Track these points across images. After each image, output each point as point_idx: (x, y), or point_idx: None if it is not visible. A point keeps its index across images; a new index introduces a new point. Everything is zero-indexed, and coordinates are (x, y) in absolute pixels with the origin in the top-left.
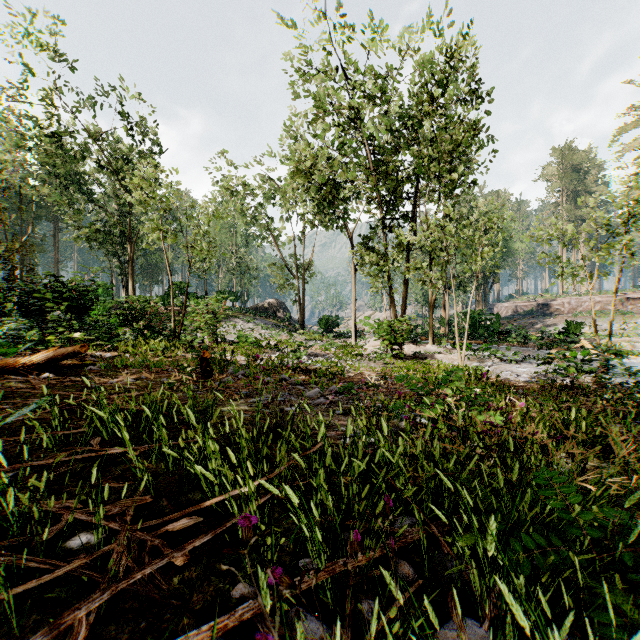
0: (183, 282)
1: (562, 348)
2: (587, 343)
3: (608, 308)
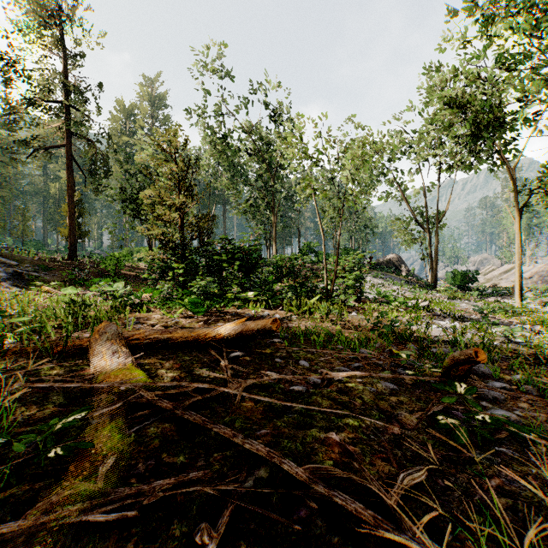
0: (312, 242)
1: None
2: None
3: None
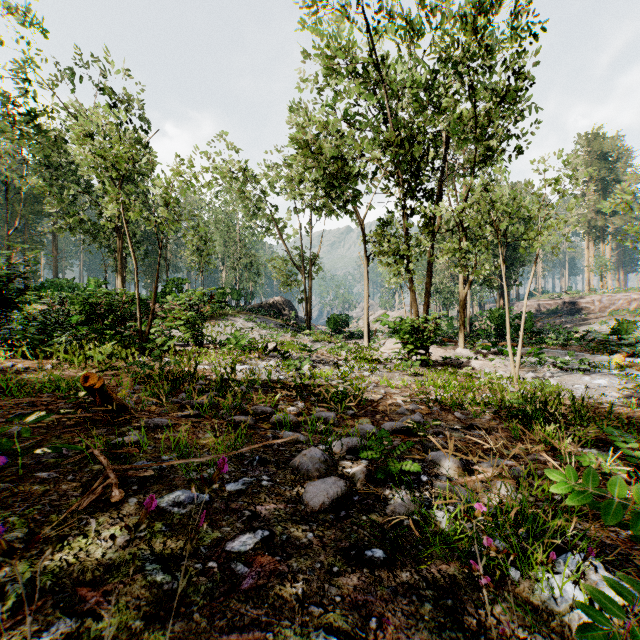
0: (180, 278)
1: (625, 352)
2: None
3: None
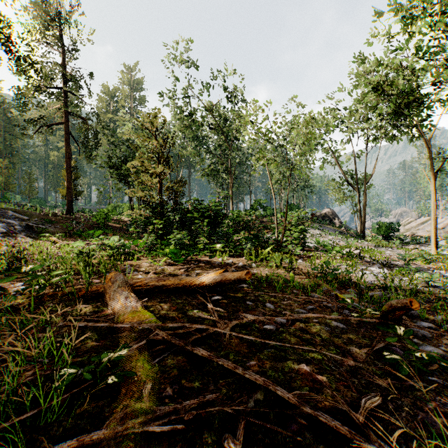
0: (262, 199)
1: None
2: None
3: None
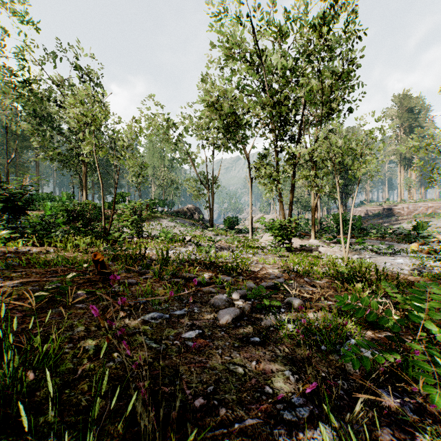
0: (124, 192)
1: (419, 242)
2: (440, 238)
3: (438, 211)
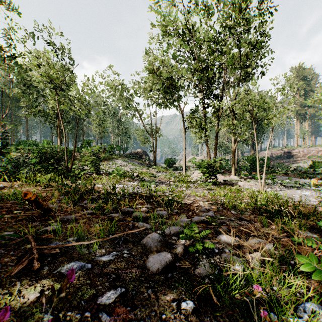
0: (90, 139)
1: (317, 178)
2: None
3: None
